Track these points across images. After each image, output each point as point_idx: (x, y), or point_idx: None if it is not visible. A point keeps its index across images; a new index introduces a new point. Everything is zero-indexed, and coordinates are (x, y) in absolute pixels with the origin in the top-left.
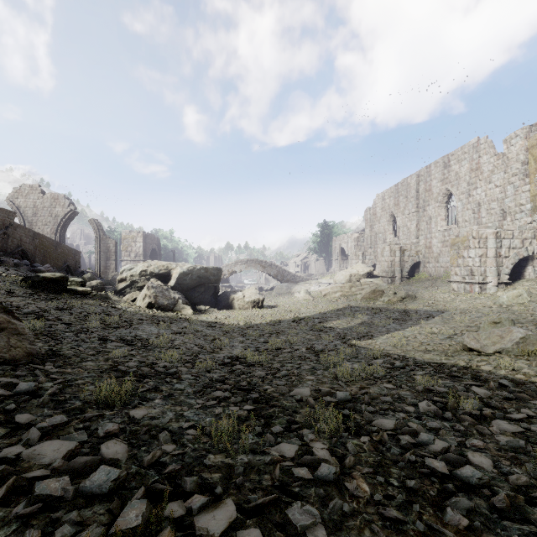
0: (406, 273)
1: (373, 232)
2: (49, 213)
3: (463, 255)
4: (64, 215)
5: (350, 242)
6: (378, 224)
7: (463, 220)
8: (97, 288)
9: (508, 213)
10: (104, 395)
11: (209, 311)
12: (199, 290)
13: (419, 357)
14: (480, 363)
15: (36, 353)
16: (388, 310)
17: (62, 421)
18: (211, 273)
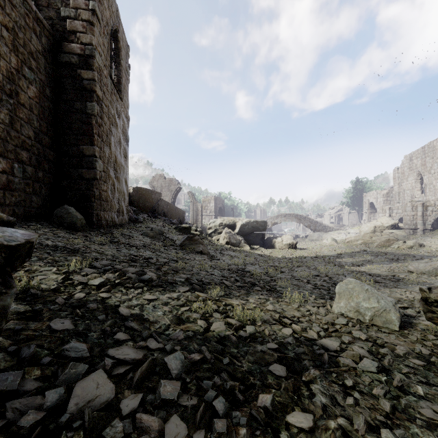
0: (429, 226)
1: (401, 189)
2: (168, 189)
3: None
4: (175, 190)
5: (379, 197)
6: (406, 182)
7: None
8: (199, 232)
9: None
10: (236, 263)
11: (259, 249)
12: (252, 235)
13: (373, 272)
14: (402, 275)
15: (209, 253)
16: (392, 253)
17: (231, 264)
18: (260, 224)
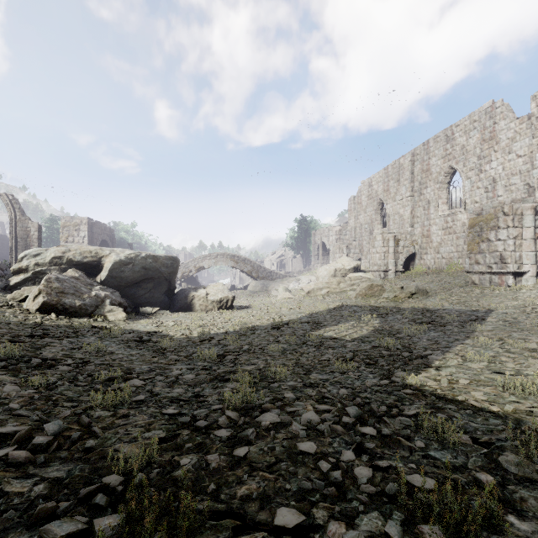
0: (401, 267)
1: (358, 223)
2: None
3: (489, 238)
4: None
5: (331, 235)
6: (364, 214)
7: (472, 201)
8: None
9: (537, 187)
10: None
11: (157, 314)
12: (145, 286)
13: None
14: None
15: None
16: (400, 309)
17: None
18: (163, 263)
